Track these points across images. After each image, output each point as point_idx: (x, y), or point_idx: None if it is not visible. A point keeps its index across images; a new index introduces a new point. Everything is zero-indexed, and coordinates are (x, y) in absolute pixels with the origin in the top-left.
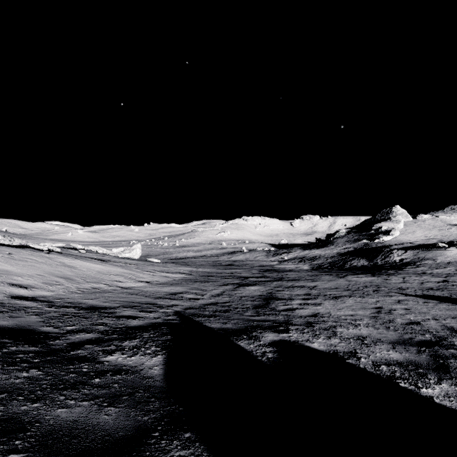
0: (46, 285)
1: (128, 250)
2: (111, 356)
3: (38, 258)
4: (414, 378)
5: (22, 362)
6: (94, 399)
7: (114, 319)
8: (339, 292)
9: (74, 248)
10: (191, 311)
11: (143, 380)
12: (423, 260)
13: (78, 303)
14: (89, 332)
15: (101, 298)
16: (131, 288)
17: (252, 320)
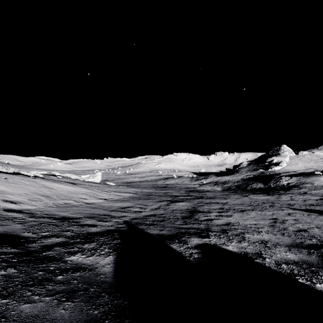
0: (30, 201)
1: (92, 176)
2: (74, 256)
3: (26, 181)
4: (309, 275)
5: (3, 262)
6: (55, 294)
7: (79, 227)
8: (244, 207)
9: (54, 175)
10: (136, 221)
11: (96, 277)
12: (304, 184)
13: (53, 215)
14: (59, 237)
15: (70, 210)
16: (93, 204)
17: (181, 227)
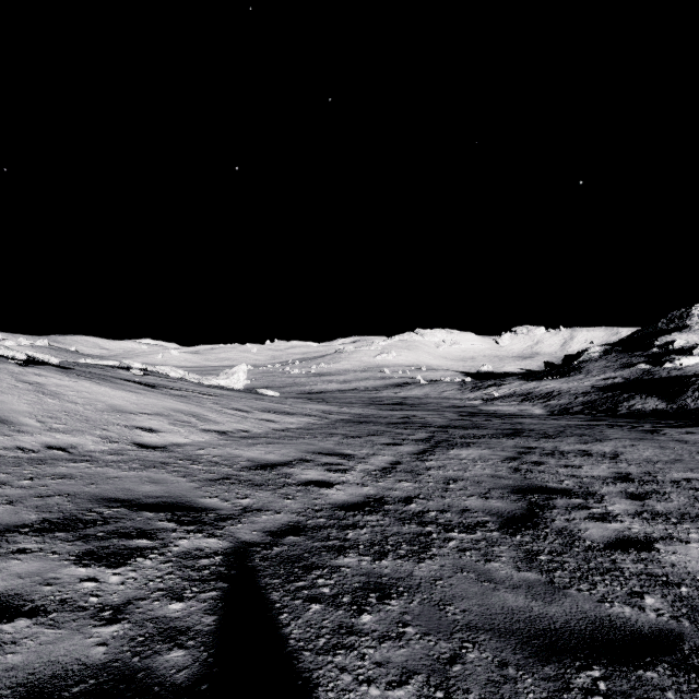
0: None
1: (225, 374)
2: None
3: None
4: None
5: None
6: None
7: None
8: None
9: (130, 369)
10: (291, 549)
11: None
12: None
13: None
14: None
15: (21, 482)
16: (168, 448)
17: (560, 637)
